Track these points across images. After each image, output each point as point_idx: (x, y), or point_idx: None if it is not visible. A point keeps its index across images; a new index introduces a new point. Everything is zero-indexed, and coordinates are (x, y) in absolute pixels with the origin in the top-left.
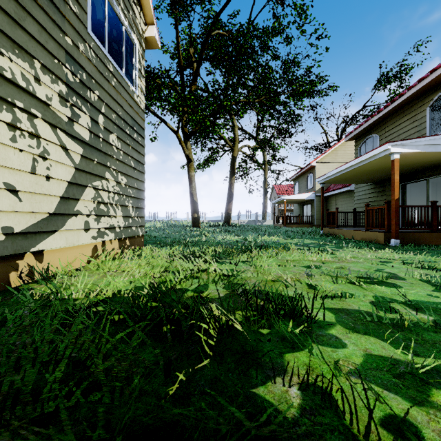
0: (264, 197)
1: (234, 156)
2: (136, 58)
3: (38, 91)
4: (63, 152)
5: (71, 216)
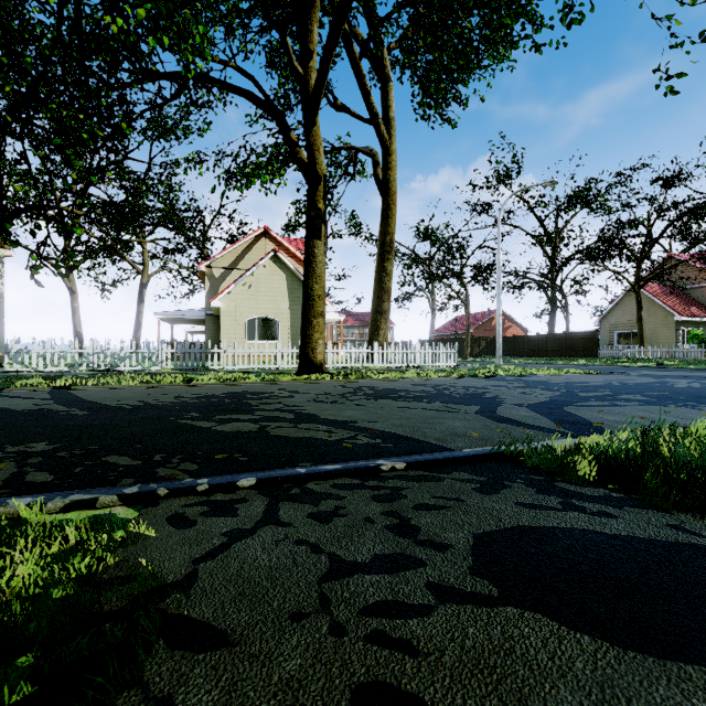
0: None
1: (143, 282)
2: None
3: None
4: None
5: None
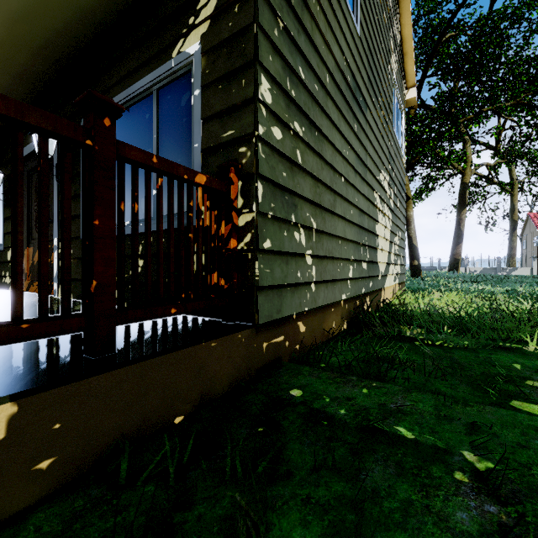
0: (510, 234)
1: (465, 182)
2: (403, 125)
3: (385, 186)
4: (388, 221)
5: (389, 264)
